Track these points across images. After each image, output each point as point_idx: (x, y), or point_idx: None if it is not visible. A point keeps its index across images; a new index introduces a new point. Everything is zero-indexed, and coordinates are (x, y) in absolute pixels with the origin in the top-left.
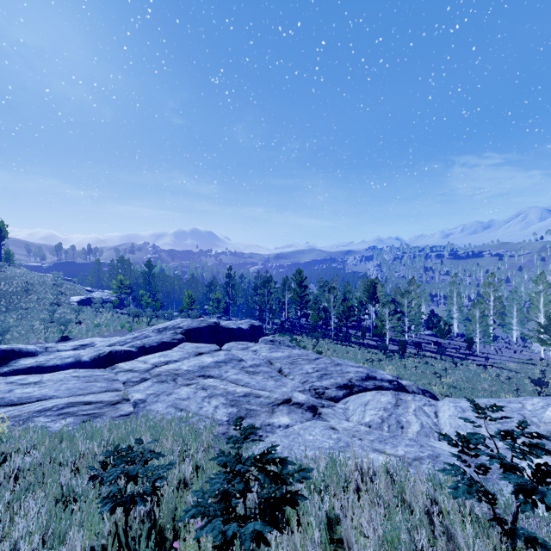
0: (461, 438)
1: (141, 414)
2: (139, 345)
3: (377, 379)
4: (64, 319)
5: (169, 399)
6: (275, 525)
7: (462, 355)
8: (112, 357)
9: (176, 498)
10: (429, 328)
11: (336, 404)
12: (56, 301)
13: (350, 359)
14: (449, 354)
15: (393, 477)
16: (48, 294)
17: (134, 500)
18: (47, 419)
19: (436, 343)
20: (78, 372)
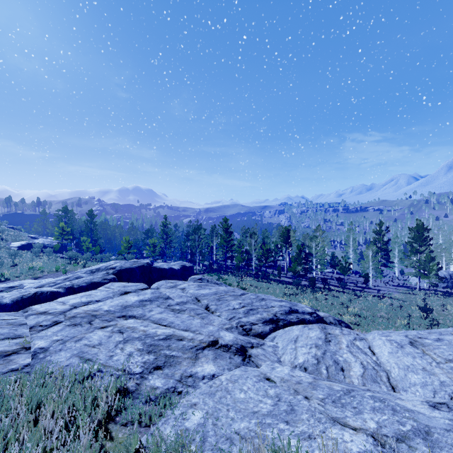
0: None
1: (36, 368)
2: (67, 286)
3: (299, 312)
4: None
5: (76, 347)
6: None
7: (359, 288)
8: (36, 299)
9: None
10: (332, 266)
11: (264, 341)
12: None
13: (270, 294)
14: (349, 287)
15: None
16: None
17: None
18: None
19: (339, 279)
20: None
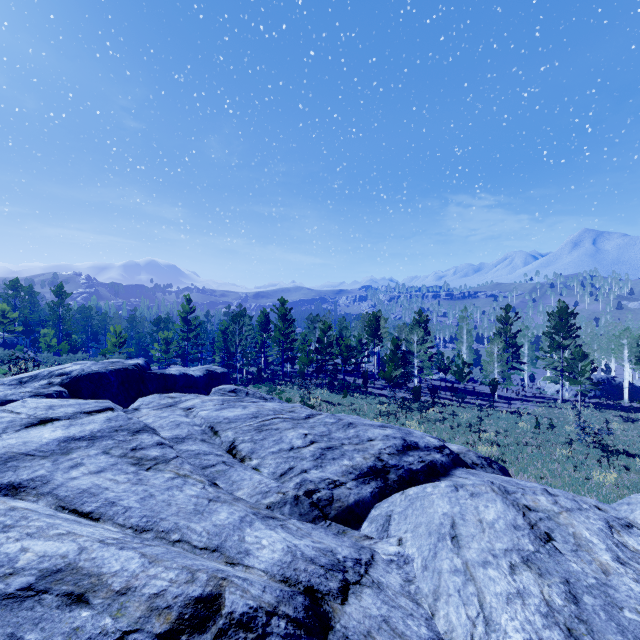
0: None
1: None
2: None
3: (420, 447)
4: None
5: None
6: None
7: (480, 401)
8: None
9: None
10: (441, 370)
11: (371, 542)
12: None
13: (355, 414)
14: (466, 400)
15: None
16: None
17: None
18: None
19: (452, 388)
20: None
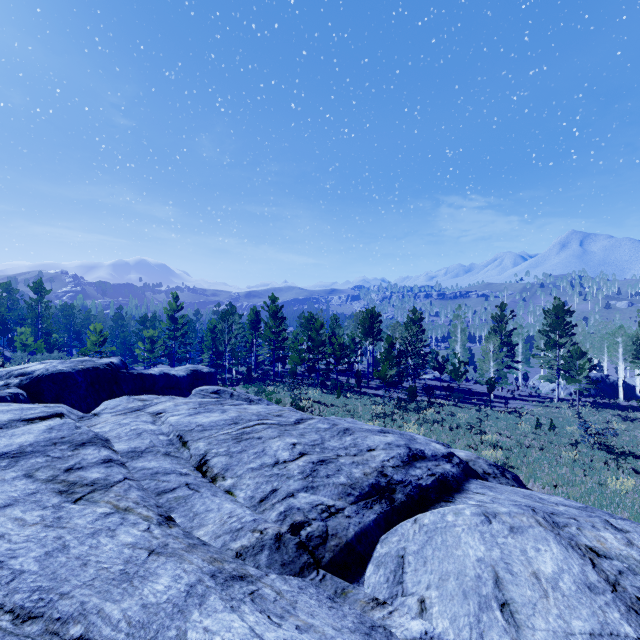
0: None
1: None
2: None
3: (427, 456)
4: None
5: None
6: None
7: (476, 400)
8: None
9: None
10: (436, 369)
11: (383, 612)
12: None
13: (349, 415)
14: (462, 400)
15: None
16: None
17: None
18: None
19: (448, 388)
20: None
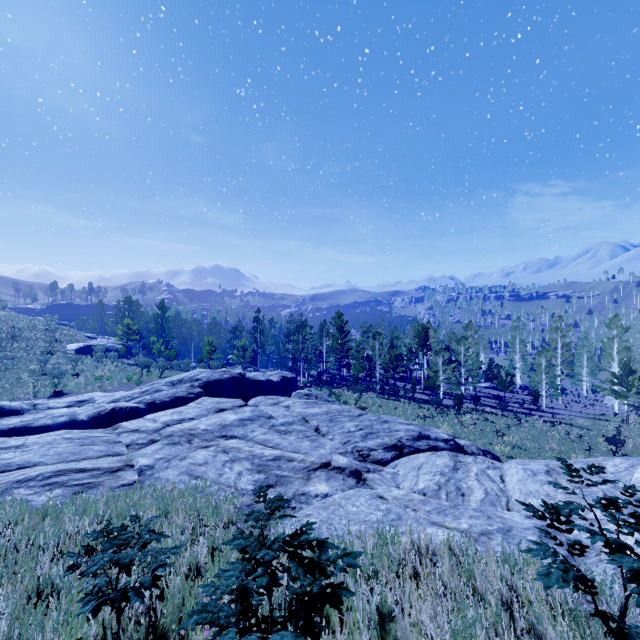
0: (550, 509)
1: (147, 483)
2: (148, 401)
3: (431, 438)
4: (57, 371)
5: (182, 465)
6: (310, 633)
7: (526, 410)
8: (115, 415)
9: (185, 588)
10: (488, 379)
11: (383, 468)
12: (49, 350)
13: (399, 416)
14: (512, 409)
15: (458, 558)
16: (39, 341)
17: (126, 596)
18: (30, 491)
19: (497, 397)
20: (72, 433)
